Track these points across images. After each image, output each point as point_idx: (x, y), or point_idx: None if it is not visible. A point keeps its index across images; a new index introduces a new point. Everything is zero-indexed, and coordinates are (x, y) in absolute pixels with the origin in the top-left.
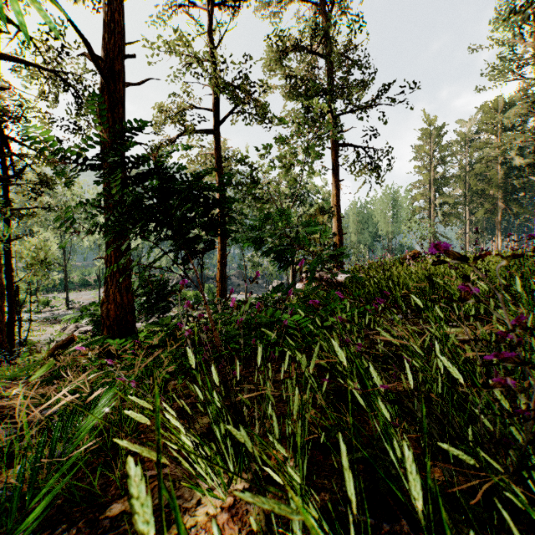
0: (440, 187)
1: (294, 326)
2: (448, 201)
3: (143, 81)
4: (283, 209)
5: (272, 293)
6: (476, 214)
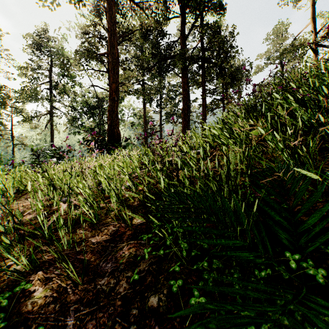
0: None
1: None
2: None
3: None
4: None
5: None
6: None
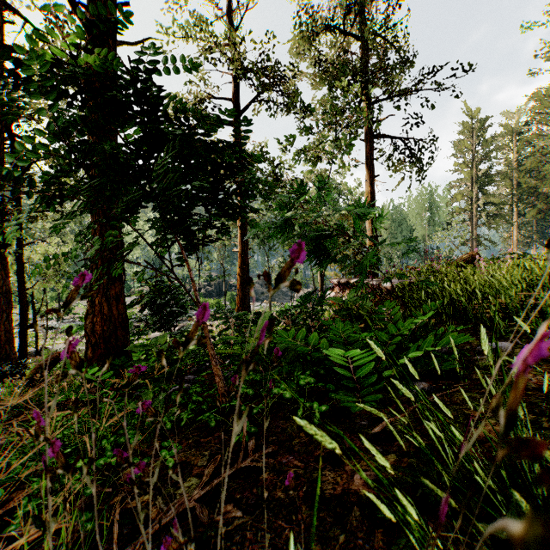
0: (484, 186)
1: (344, 363)
2: (493, 201)
3: (141, 41)
4: (320, 182)
5: (301, 304)
6: (526, 215)
